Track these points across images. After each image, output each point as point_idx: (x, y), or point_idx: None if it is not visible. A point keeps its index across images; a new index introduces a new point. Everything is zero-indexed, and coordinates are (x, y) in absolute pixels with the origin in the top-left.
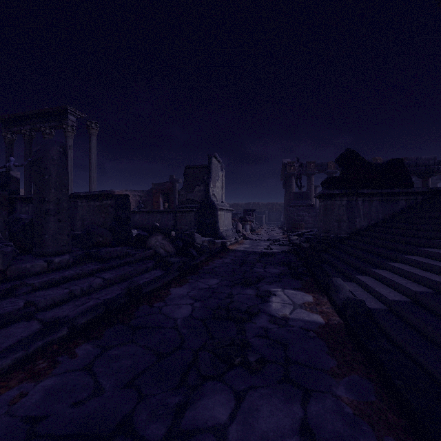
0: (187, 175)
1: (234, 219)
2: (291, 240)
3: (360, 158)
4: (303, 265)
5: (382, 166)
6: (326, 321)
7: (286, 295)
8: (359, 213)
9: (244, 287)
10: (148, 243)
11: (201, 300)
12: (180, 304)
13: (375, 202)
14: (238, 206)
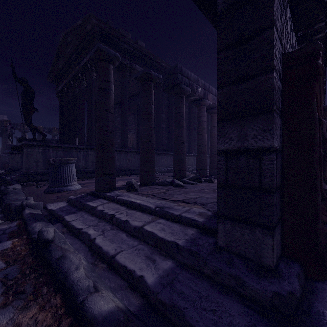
0: None
1: None
2: None
3: None
4: None
5: None
6: None
7: None
8: None
9: None
10: None
11: None
12: None
13: None
14: None
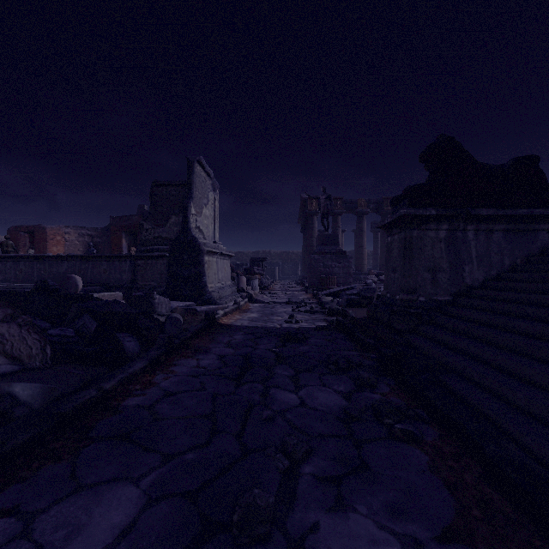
0: (155, 197)
1: (237, 271)
2: (325, 302)
3: (465, 153)
4: (381, 369)
5: (502, 169)
6: None
7: None
8: (469, 254)
9: None
10: None
11: None
12: None
13: (498, 235)
14: (243, 255)
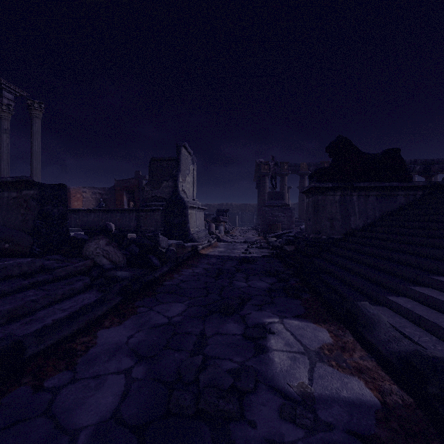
0: (152, 168)
1: (207, 220)
2: (270, 242)
3: (354, 147)
4: (294, 275)
5: (377, 156)
6: (379, 397)
7: (290, 331)
8: (354, 210)
9: (224, 318)
10: (84, 250)
11: (148, 358)
12: (104, 373)
13: (372, 198)
14: (210, 207)
